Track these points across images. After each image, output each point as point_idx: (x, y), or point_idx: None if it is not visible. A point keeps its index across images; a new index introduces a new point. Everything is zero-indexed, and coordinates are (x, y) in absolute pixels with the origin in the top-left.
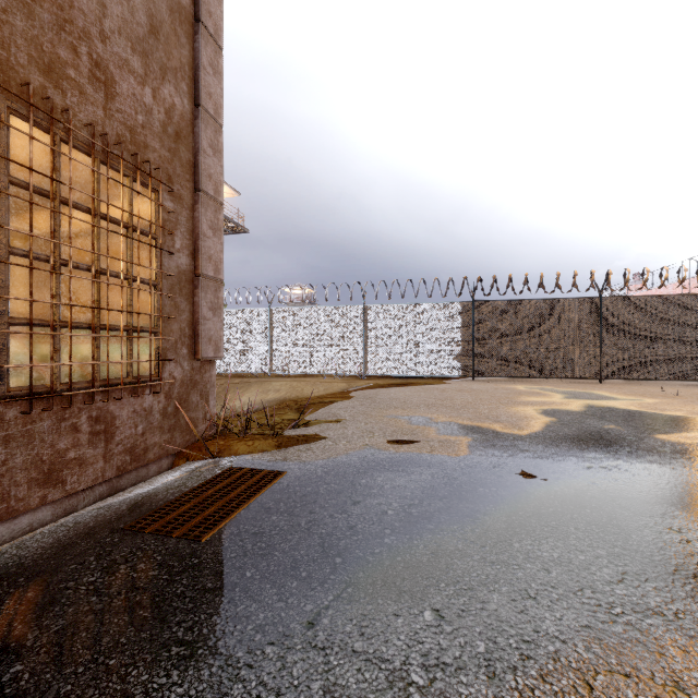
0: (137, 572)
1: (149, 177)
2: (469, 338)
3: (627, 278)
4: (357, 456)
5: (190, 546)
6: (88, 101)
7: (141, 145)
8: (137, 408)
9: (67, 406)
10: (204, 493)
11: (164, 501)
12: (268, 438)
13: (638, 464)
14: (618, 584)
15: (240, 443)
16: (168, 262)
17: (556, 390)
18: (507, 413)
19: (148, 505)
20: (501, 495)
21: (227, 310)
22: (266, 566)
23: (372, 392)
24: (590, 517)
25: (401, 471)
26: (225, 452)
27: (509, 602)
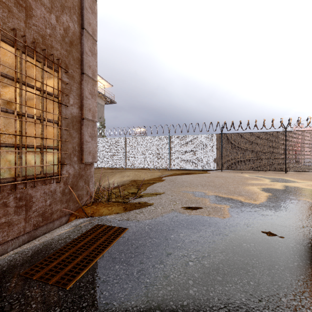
0: None
1: (53, 63)
2: (220, 151)
3: (300, 121)
4: (167, 217)
5: (57, 294)
6: (14, 17)
7: (48, 46)
8: (46, 191)
9: None
10: (78, 244)
11: (53, 249)
12: (120, 205)
13: None
14: None
15: (104, 208)
16: (65, 111)
17: (265, 177)
18: (244, 190)
19: (44, 253)
20: (258, 250)
21: (105, 138)
22: None
23: (173, 177)
24: None
25: (194, 229)
26: (96, 213)
27: None
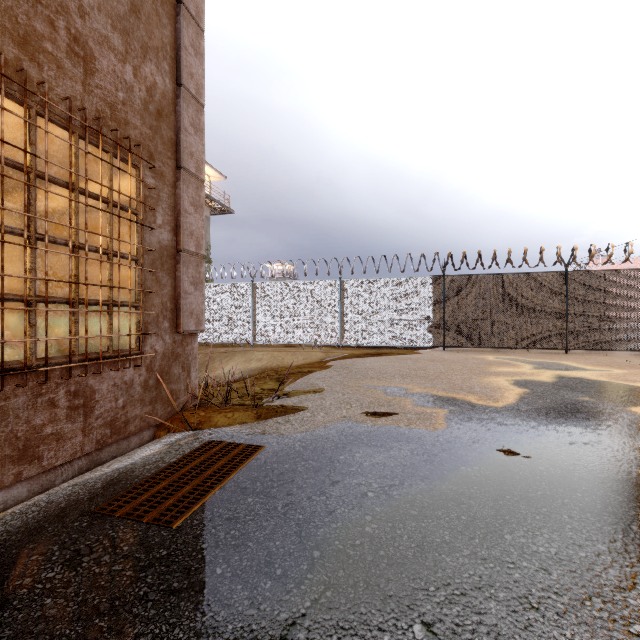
0: (100, 566)
1: (130, 153)
2: (440, 310)
3: (593, 253)
4: (335, 429)
5: (159, 534)
6: (66, 76)
7: (121, 122)
8: (118, 381)
9: (42, 381)
10: (180, 470)
11: (139, 478)
12: (248, 410)
13: (621, 440)
14: (630, 590)
15: (220, 415)
16: (149, 237)
17: (525, 361)
18: (480, 384)
19: (123, 483)
20: (484, 475)
21: (213, 284)
22: (238, 561)
23: (348, 361)
24: (583, 503)
25: (380, 446)
26: (205, 423)
27: (510, 614)
